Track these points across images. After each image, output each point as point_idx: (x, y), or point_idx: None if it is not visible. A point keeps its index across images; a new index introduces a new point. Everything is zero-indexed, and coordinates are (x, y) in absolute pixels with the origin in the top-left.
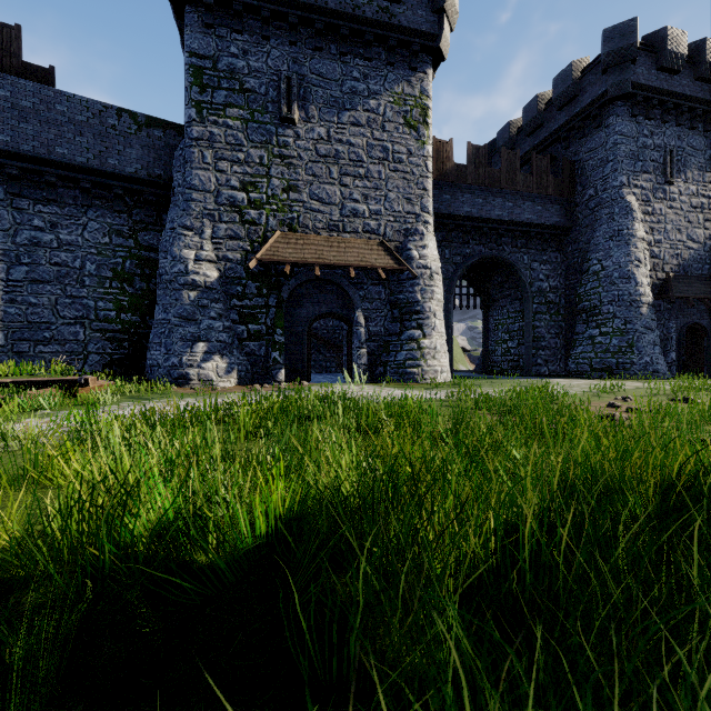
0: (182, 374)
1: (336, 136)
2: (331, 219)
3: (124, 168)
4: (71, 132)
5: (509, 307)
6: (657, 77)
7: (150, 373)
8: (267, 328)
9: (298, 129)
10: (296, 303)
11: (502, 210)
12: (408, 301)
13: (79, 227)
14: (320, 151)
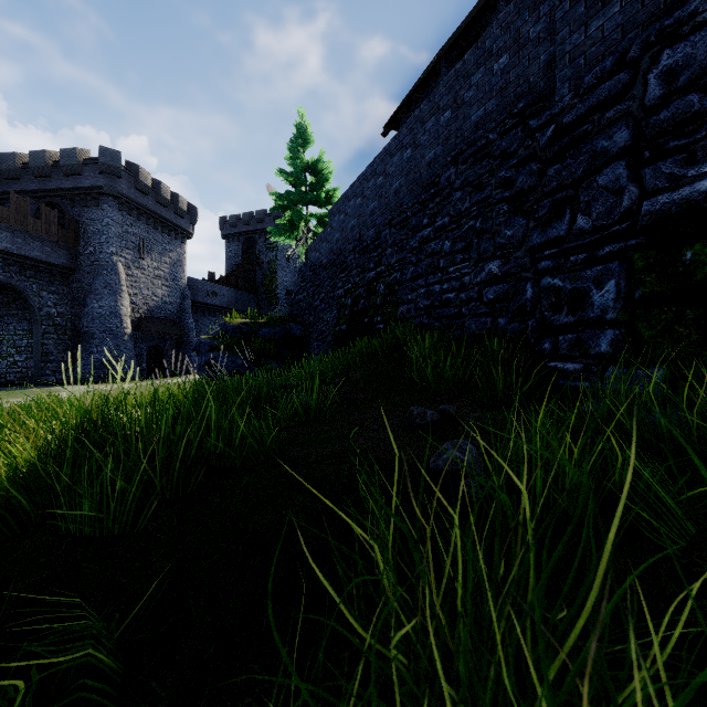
0: None
1: None
2: None
3: None
4: None
5: (17, 325)
6: (135, 192)
7: None
8: None
9: None
10: None
11: (12, 244)
12: None
13: None
14: None
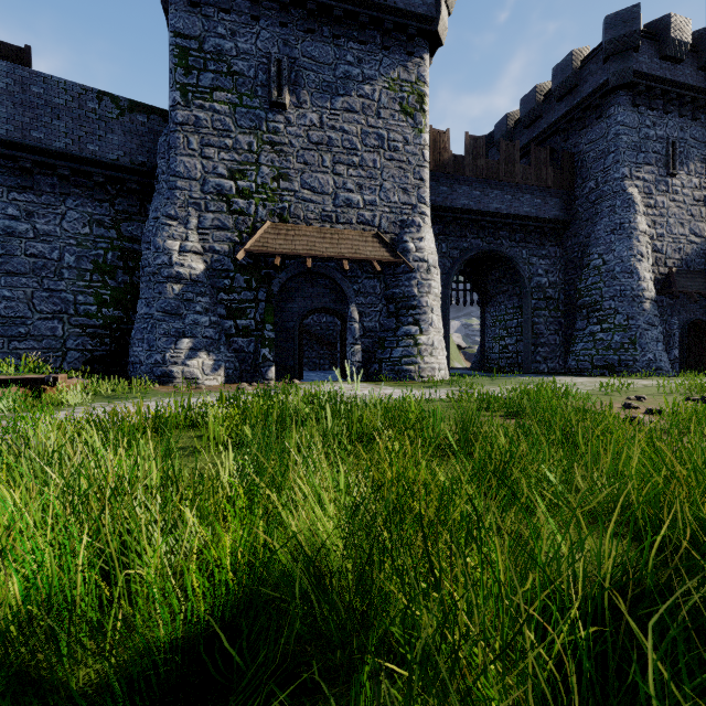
0: (166, 372)
1: (328, 122)
2: (324, 209)
3: (106, 154)
4: (48, 116)
5: (507, 303)
6: (659, 66)
7: (132, 371)
8: (256, 323)
9: (289, 115)
10: (287, 298)
11: (501, 203)
12: (404, 296)
13: (57, 216)
14: (312, 138)
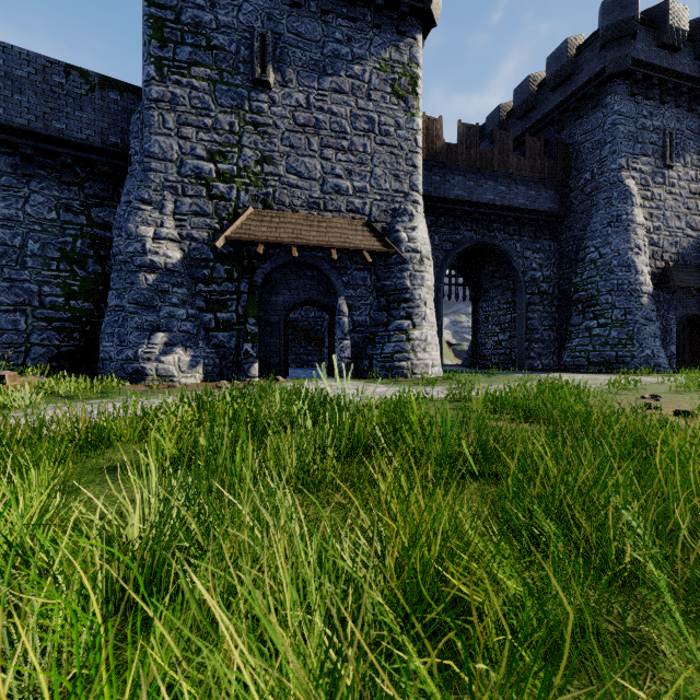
0: (138, 369)
1: (316, 103)
2: (311, 196)
3: (74, 133)
4: (8, 89)
5: (500, 297)
6: (657, 54)
7: (102, 368)
8: (238, 316)
9: (273, 94)
10: (271, 290)
11: (494, 194)
12: (396, 288)
13: (19, 199)
14: (298, 120)
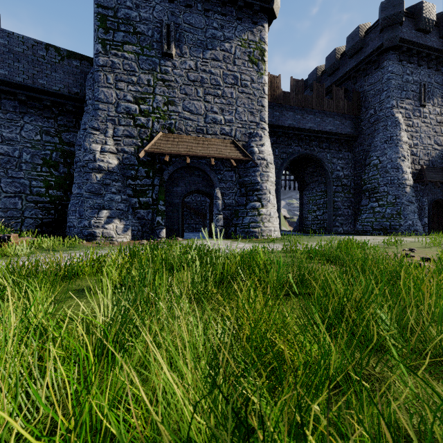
0: (91, 233)
1: (201, 67)
2: (198, 125)
3: (51, 86)
4: (11, 59)
5: (317, 188)
6: (415, 35)
7: (68, 232)
8: (153, 200)
9: (175, 61)
10: (173, 183)
11: (313, 123)
12: (251, 182)
13: (17, 127)
14: (190, 77)
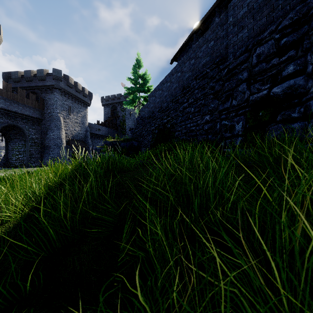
0: None
1: None
2: None
3: None
4: None
5: (19, 142)
6: (67, 87)
7: None
8: None
9: None
10: None
11: (18, 109)
12: None
13: None
14: None
